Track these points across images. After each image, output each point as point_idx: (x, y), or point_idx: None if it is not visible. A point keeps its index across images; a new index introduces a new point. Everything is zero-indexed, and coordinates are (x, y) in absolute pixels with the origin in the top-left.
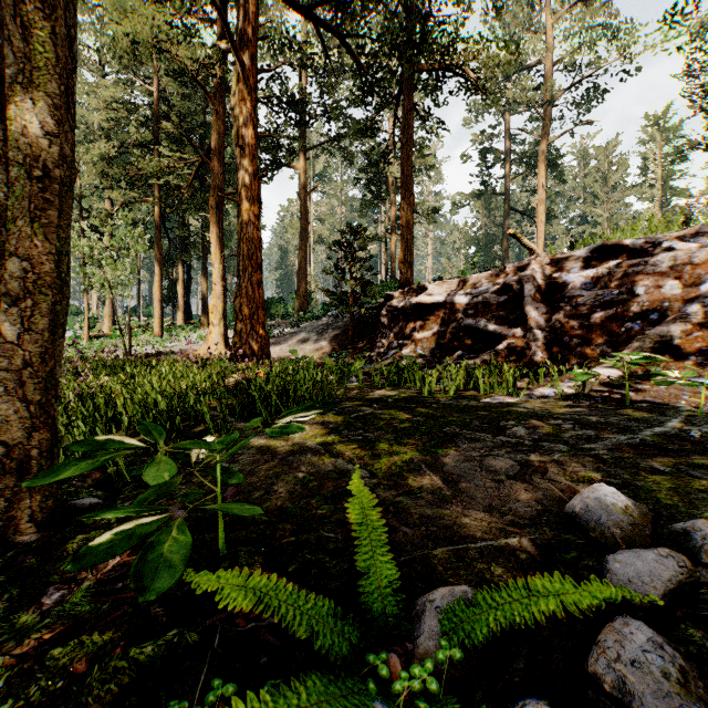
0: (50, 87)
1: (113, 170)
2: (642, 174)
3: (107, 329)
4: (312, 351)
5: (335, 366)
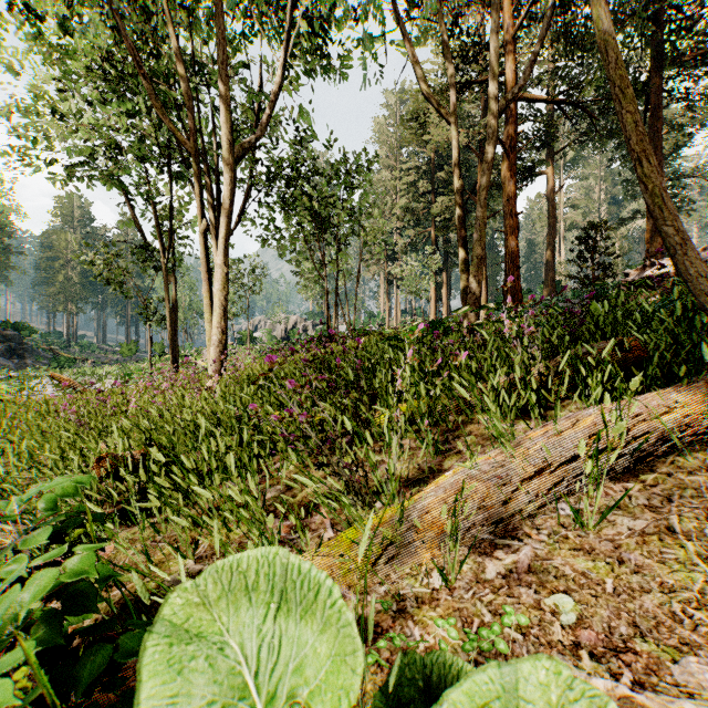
0: (484, 240)
1: (409, 217)
2: None
3: (395, 324)
4: None
5: None
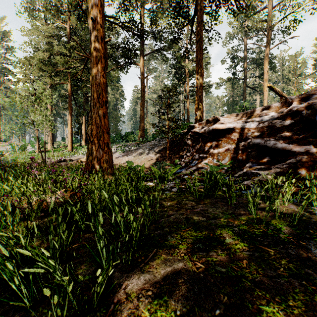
0: None
1: (45, 67)
2: (313, 68)
3: (49, 147)
4: (145, 159)
5: (158, 172)
